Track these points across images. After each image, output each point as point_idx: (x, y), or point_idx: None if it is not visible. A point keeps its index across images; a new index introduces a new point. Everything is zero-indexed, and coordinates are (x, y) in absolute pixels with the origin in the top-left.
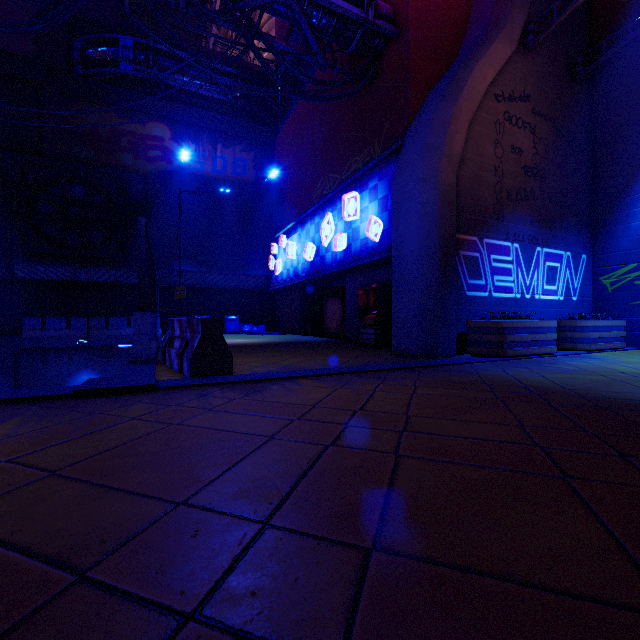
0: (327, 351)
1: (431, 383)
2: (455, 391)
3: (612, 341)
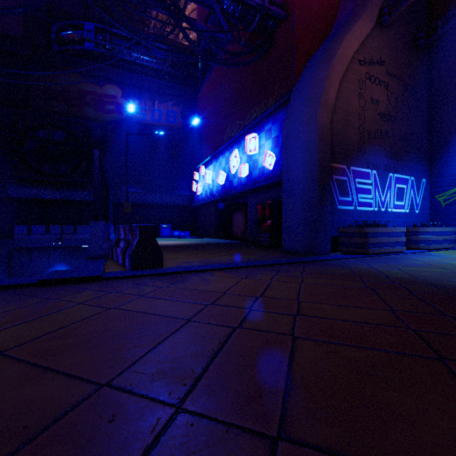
0: (234, 250)
1: (314, 274)
2: (334, 281)
3: (446, 243)
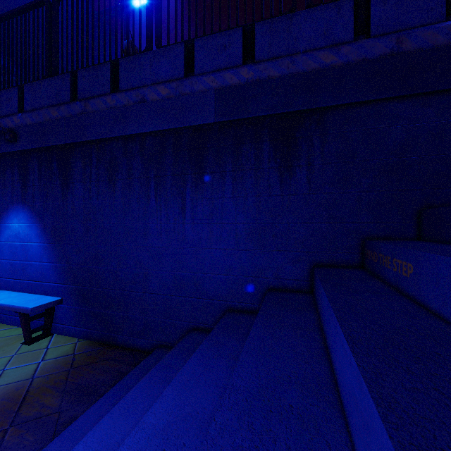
0: None
1: None
2: None
3: None
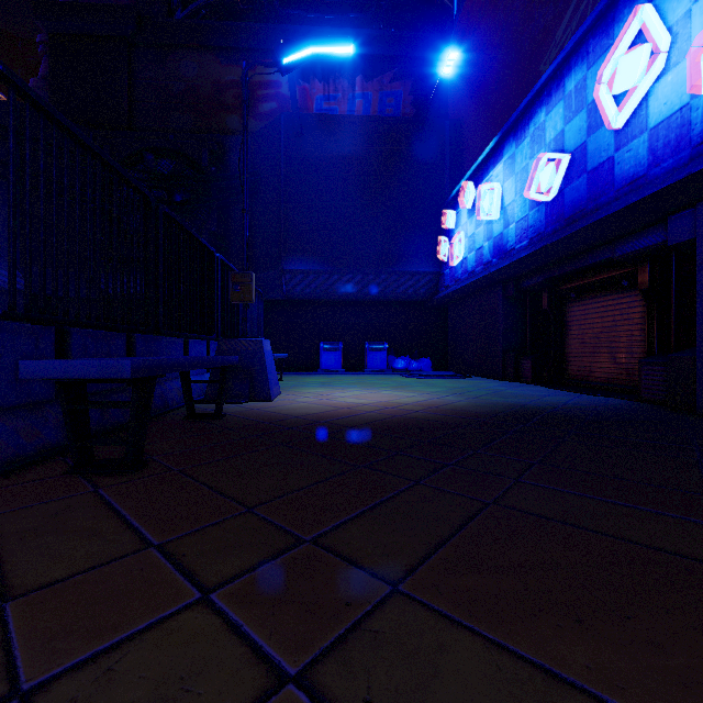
0: None
1: None
2: None
3: None
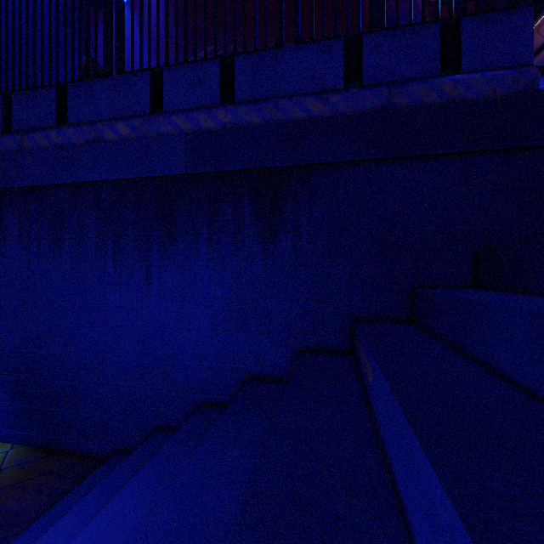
0: None
1: None
2: None
3: None
